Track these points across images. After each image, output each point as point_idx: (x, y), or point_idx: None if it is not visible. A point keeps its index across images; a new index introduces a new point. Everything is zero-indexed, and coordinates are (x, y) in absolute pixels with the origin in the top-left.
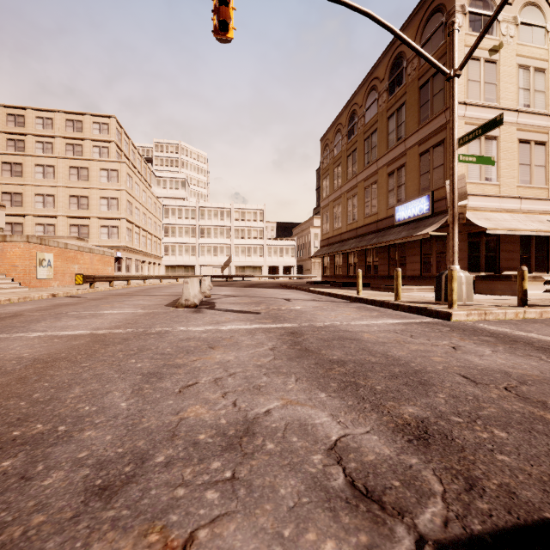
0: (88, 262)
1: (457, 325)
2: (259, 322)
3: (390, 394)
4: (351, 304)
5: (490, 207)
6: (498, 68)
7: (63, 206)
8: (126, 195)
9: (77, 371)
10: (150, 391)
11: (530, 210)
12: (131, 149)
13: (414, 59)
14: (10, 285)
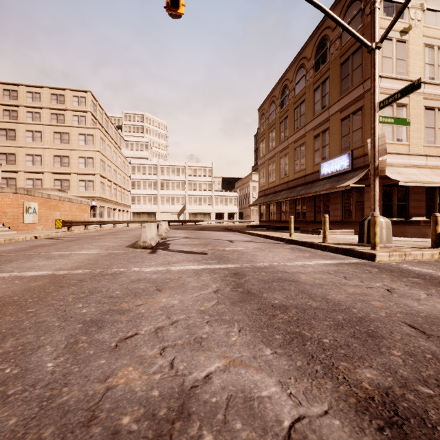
0: (67, 209)
1: (383, 266)
2: (206, 263)
3: (340, 350)
4: (285, 245)
5: (401, 163)
6: (407, 46)
7: (48, 164)
8: (100, 155)
9: (20, 318)
10: (85, 345)
11: (435, 166)
12: (104, 118)
13: (336, 41)
14: (1, 229)
